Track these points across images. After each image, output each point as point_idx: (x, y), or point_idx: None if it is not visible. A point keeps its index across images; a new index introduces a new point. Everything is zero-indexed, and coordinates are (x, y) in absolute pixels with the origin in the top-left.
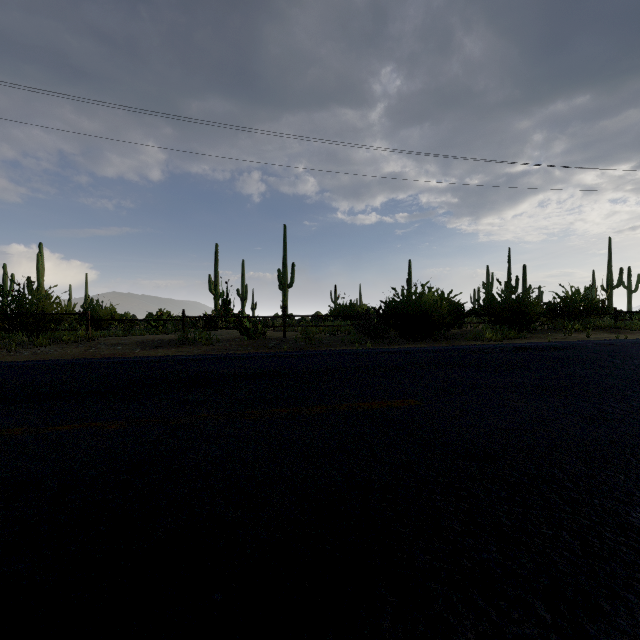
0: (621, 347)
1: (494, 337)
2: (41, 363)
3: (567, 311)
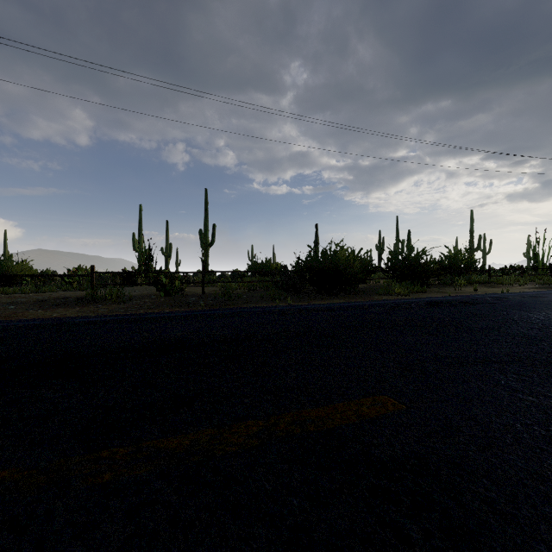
0: (520, 301)
1: (402, 292)
2: None
3: (451, 268)
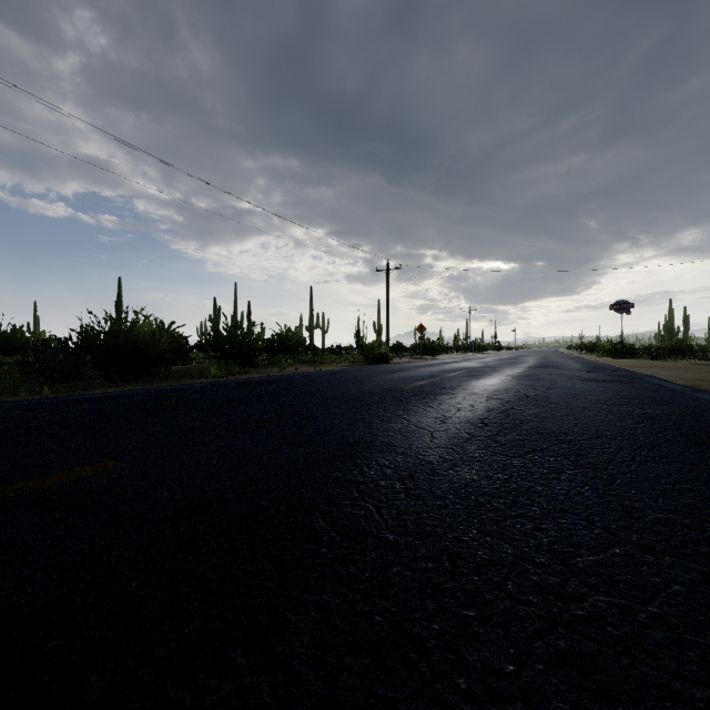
0: (317, 378)
1: (220, 373)
2: None
3: (282, 347)
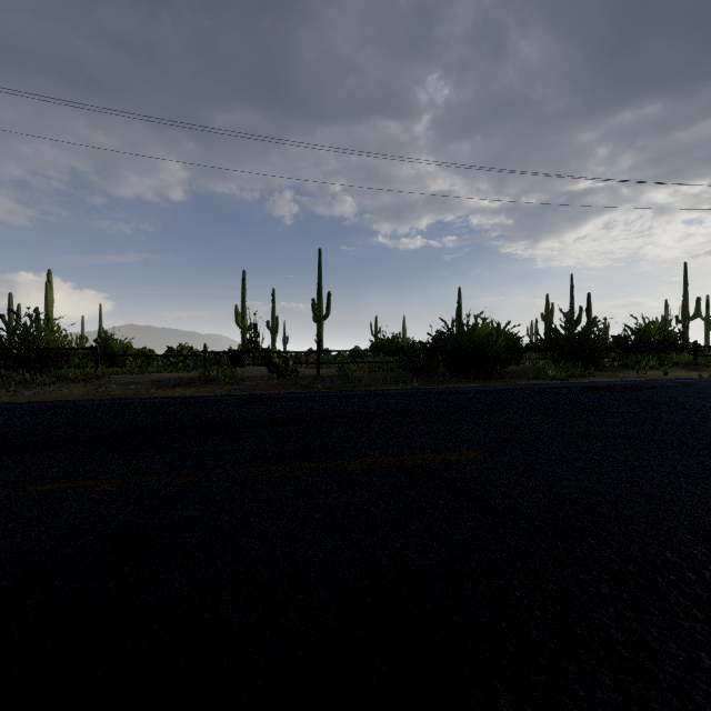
0: (707, 387)
1: (558, 375)
2: (40, 405)
3: (640, 345)
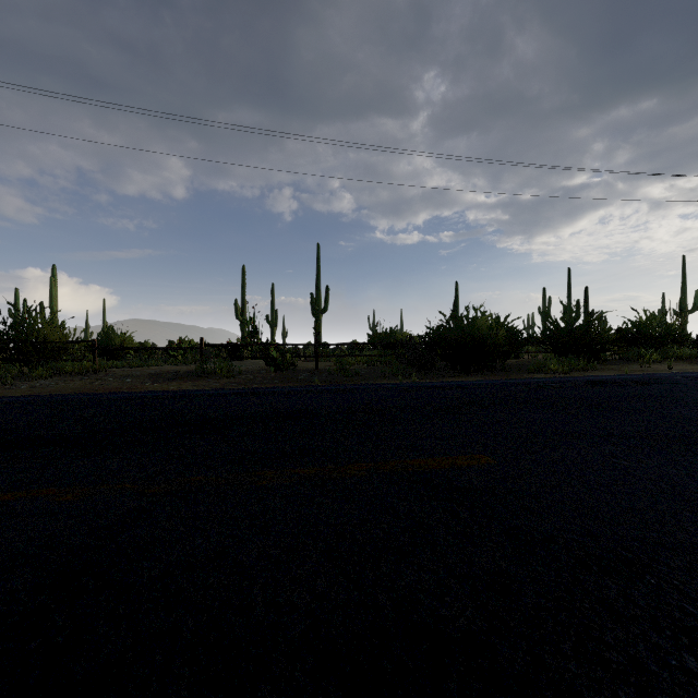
0: None
1: (560, 369)
2: (31, 399)
3: (641, 339)
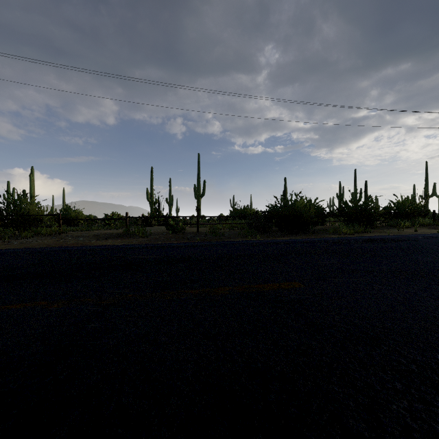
0: None
1: (348, 232)
2: (22, 250)
3: (399, 213)
